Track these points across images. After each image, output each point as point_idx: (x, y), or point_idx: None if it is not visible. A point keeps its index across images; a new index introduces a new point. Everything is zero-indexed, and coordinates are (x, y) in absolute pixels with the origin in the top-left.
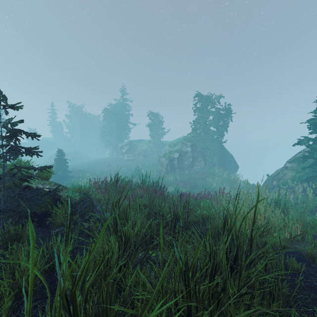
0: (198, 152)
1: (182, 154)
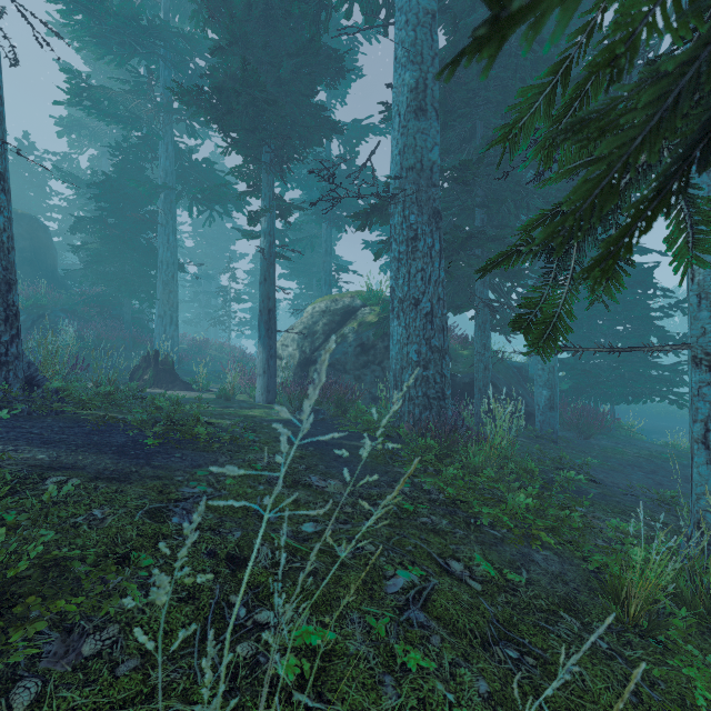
0: None
1: None
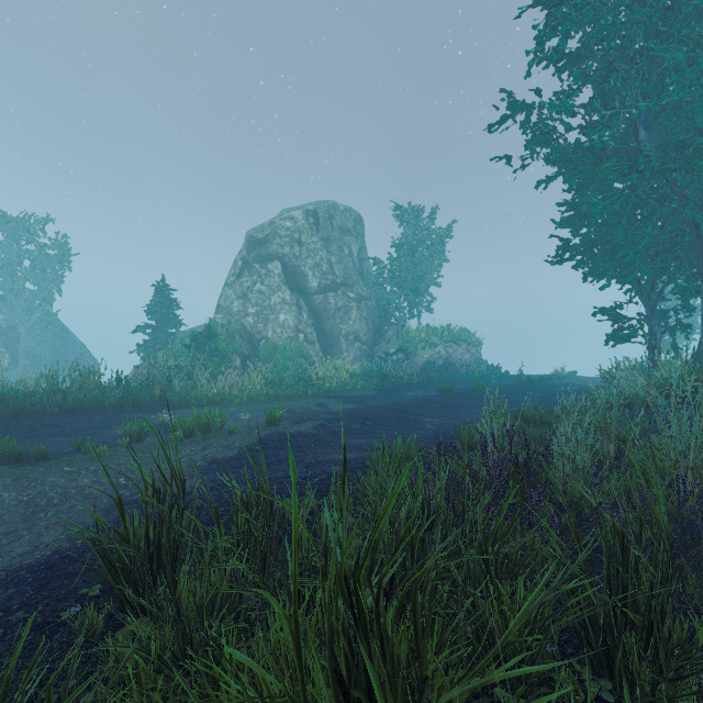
0: None
1: None
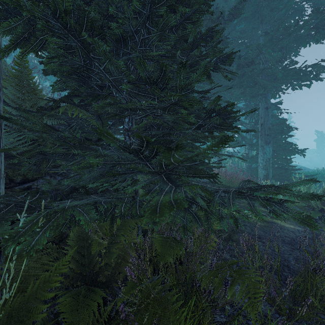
0: None
1: None
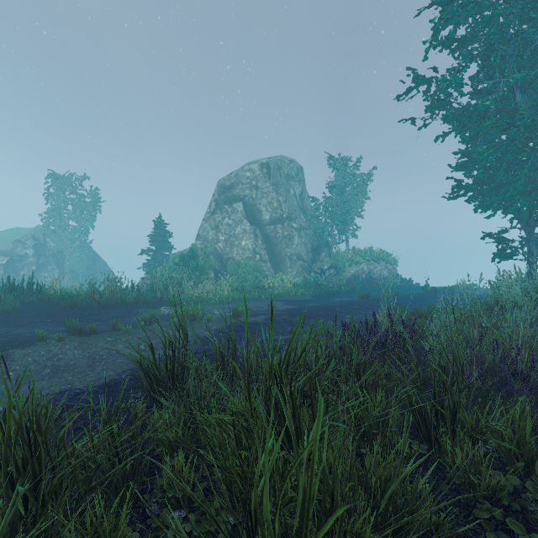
0: (49, 257)
1: (15, 259)
